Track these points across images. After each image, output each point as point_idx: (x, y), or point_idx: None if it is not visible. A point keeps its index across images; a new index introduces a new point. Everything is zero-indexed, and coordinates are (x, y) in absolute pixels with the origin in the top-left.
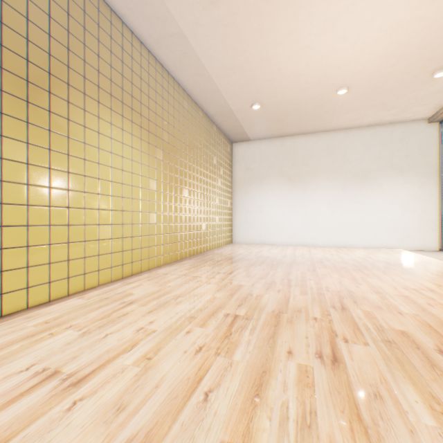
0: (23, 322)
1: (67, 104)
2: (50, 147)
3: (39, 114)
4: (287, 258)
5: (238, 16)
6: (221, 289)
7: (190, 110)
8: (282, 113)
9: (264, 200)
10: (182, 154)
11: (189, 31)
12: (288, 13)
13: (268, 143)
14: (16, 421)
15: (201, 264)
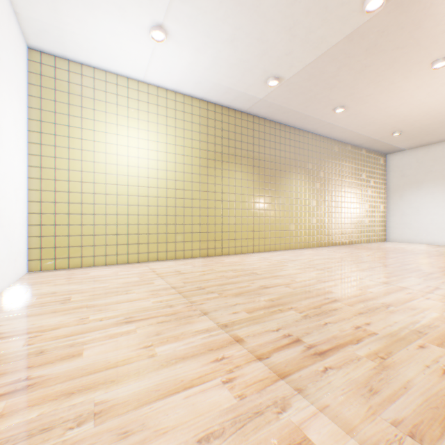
0: (271, 253)
1: (279, 178)
2: (274, 196)
3: (272, 185)
4: (422, 251)
5: (360, 110)
6: (346, 255)
7: (338, 150)
8: (428, 130)
9: (420, 203)
10: (332, 181)
11: (332, 122)
12: (394, 100)
13: (425, 150)
14: (284, 261)
15: (343, 248)
